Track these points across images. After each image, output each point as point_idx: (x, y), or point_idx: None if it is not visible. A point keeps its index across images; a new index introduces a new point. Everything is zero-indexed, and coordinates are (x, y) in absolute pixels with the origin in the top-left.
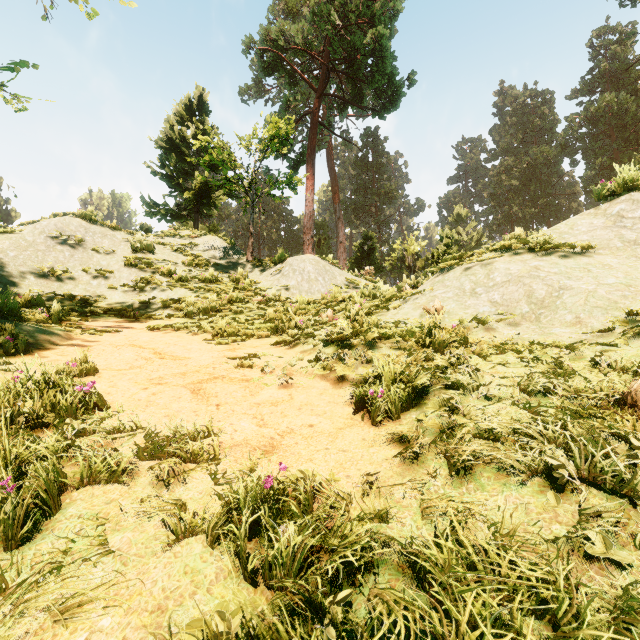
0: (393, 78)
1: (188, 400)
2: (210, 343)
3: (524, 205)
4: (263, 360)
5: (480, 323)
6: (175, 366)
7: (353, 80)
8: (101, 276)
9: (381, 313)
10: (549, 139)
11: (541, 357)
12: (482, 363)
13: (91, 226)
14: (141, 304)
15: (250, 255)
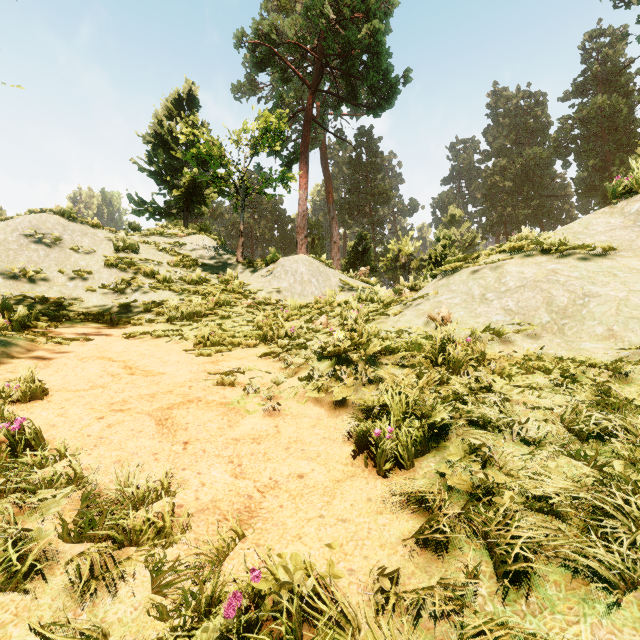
0: (388, 75)
1: (150, 435)
2: (191, 354)
3: (517, 206)
4: (248, 376)
5: (495, 334)
6: (145, 384)
7: (347, 77)
8: (78, 277)
9: (380, 320)
10: (542, 141)
11: (577, 380)
12: (507, 387)
13: (70, 224)
14: (121, 308)
15: (240, 255)
